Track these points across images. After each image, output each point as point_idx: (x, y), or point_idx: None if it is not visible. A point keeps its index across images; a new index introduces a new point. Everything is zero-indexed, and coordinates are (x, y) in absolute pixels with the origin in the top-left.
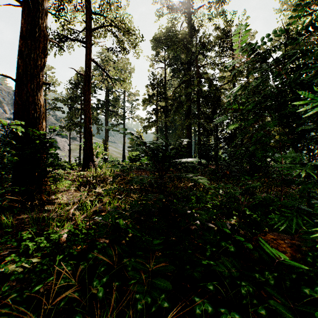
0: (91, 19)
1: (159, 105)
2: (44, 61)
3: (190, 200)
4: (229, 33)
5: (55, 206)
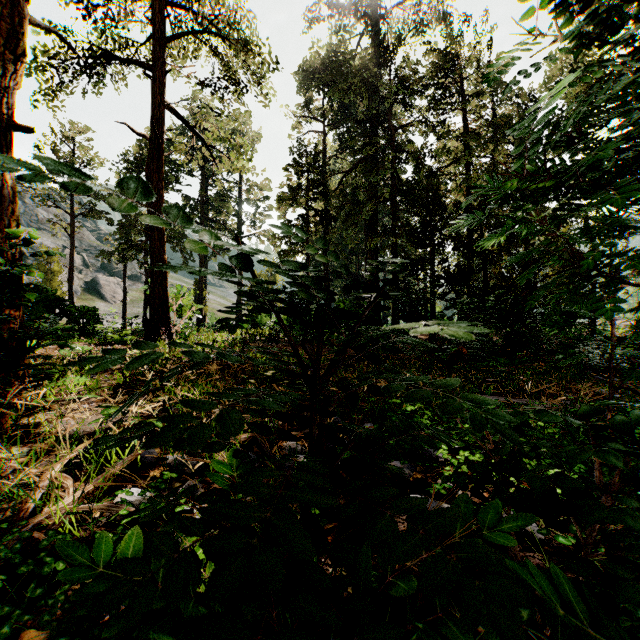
0: (165, 18)
1: (313, 208)
2: (16, 72)
3: None
4: (457, 59)
5: (31, 449)
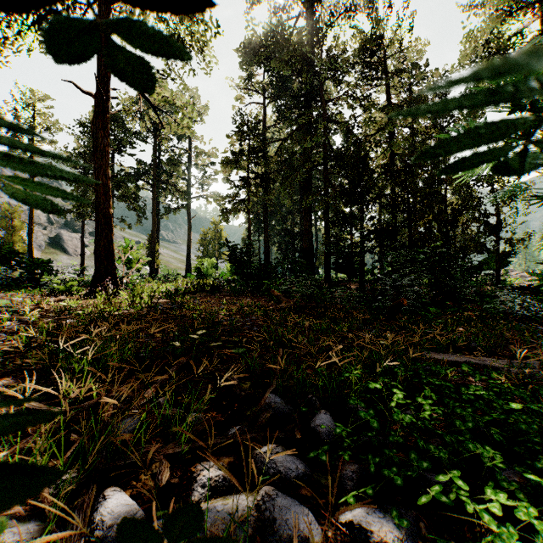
0: None
1: (253, 171)
2: None
3: (346, 407)
4: (382, 39)
5: None
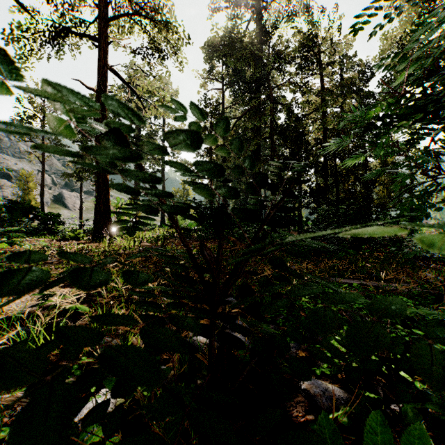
0: (108, 4)
1: None
2: None
3: None
4: (316, 38)
5: None
